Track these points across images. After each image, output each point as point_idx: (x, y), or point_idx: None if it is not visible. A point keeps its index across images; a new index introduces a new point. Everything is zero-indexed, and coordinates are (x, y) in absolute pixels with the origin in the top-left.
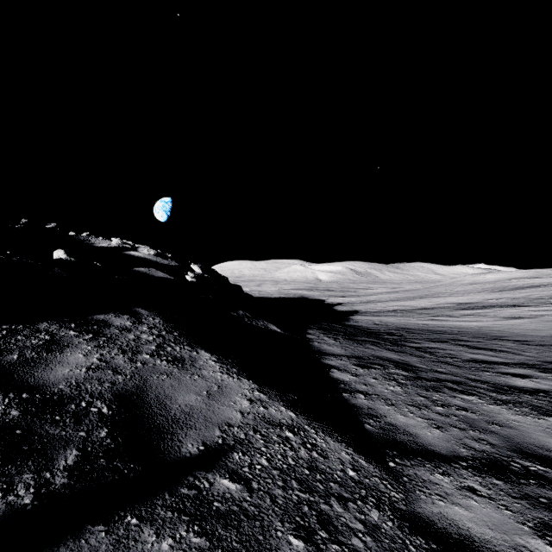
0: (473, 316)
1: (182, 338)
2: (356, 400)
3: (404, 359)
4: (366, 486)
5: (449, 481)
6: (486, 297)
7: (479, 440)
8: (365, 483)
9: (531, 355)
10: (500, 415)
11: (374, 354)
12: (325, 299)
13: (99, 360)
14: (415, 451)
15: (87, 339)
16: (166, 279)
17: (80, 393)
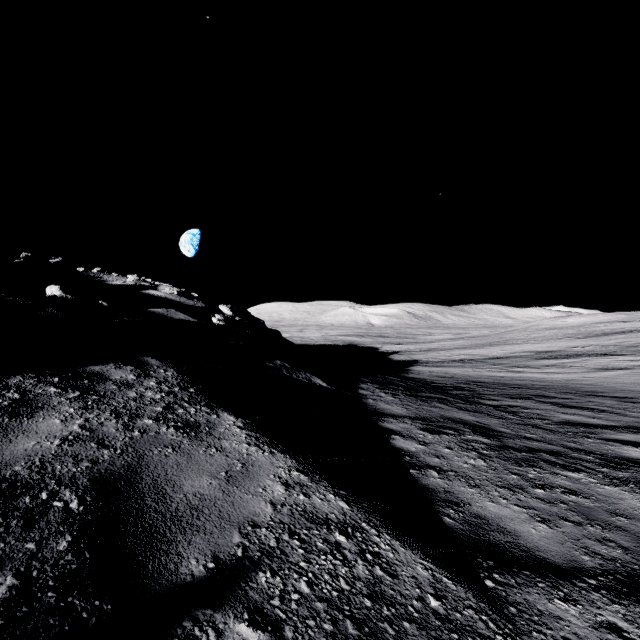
0: (557, 366)
1: (199, 396)
2: (428, 480)
3: (481, 421)
4: (457, 625)
5: (578, 614)
6: (570, 345)
7: (604, 541)
8: (455, 620)
9: (639, 416)
10: (623, 501)
11: (444, 414)
12: (379, 347)
13: (81, 428)
14: (519, 560)
15: (71, 398)
16: (188, 321)
17: (43, 478)
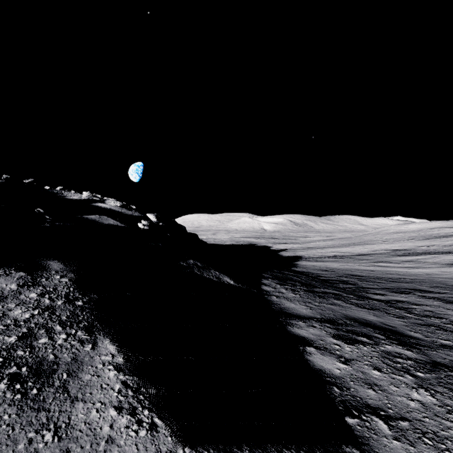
0: (413, 262)
1: (84, 312)
2: (381, 443)
3: (385, 322)
4: None
5: None
6: (417, 245)
7: None
8: None
9: None
10: None
11: (346, 313)
12: (271, 246)
13: None
14: None
15: None
16: (116, 226)
17: None
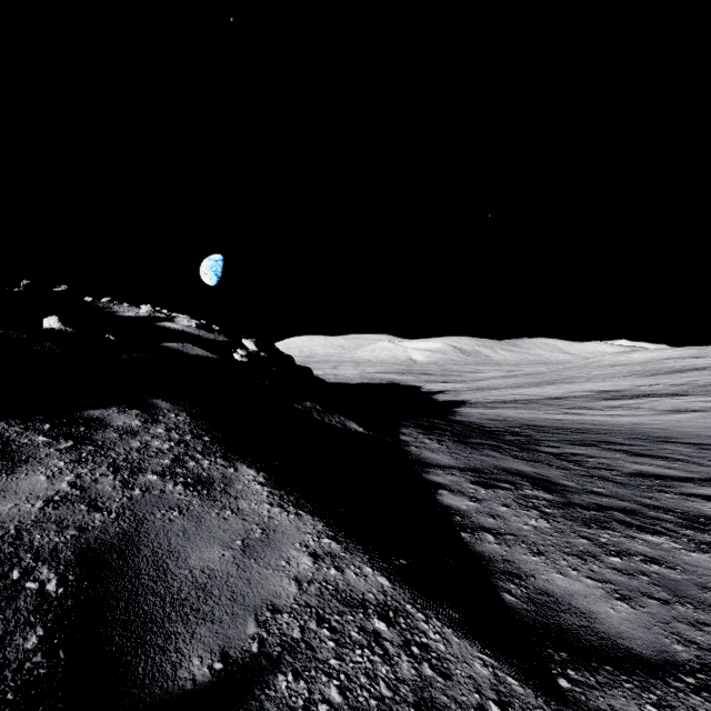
0: (622, 408)
1: (215, 445)
2: (483, 545)
3: (541, 472)
4: None
5: None
6: (636, 384)
7: (698, 624)
8: None
9: None
10: None
11: (498, 464)
12: (421, 386)
13: (71, 486)
14: (597, 651)
15: (62, 449)
16: (206, 357)
17: (17, 551)
